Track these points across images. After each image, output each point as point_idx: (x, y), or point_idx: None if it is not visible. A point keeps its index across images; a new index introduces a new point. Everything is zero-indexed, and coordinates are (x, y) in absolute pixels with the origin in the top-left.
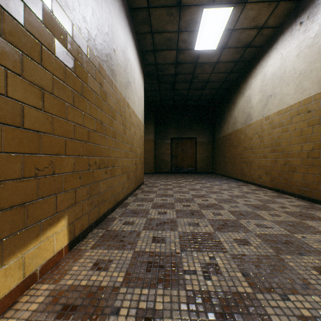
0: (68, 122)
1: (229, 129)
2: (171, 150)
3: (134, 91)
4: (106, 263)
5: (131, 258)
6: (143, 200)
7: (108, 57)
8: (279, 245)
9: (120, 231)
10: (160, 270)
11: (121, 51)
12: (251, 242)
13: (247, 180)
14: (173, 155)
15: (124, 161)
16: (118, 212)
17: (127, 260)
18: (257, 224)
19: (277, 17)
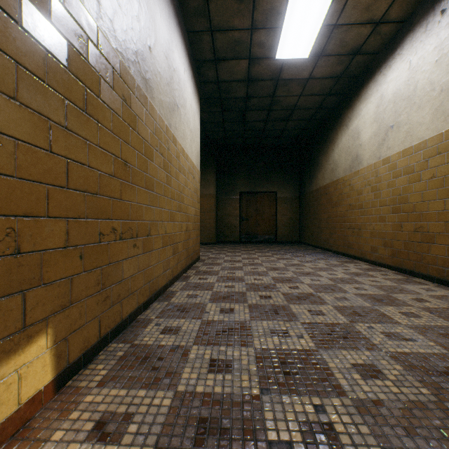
0: (54, 155)
1: (325, 178)
2: (240, 210)
3: (184, 119)
4: (120, 422)
5: (168, 409)
6: (197, 288)
7: (139, 57)
8: (436, 377)
9: (154, 347)
10: (223, 440)
11: (162, 53)
12: (384, 371)
13: (353, 254)
14: (243, 217)
15: (167, 226)
16: (155, 310)
17: (161, 413)
18: (385, 332)
19: (403, 4)
